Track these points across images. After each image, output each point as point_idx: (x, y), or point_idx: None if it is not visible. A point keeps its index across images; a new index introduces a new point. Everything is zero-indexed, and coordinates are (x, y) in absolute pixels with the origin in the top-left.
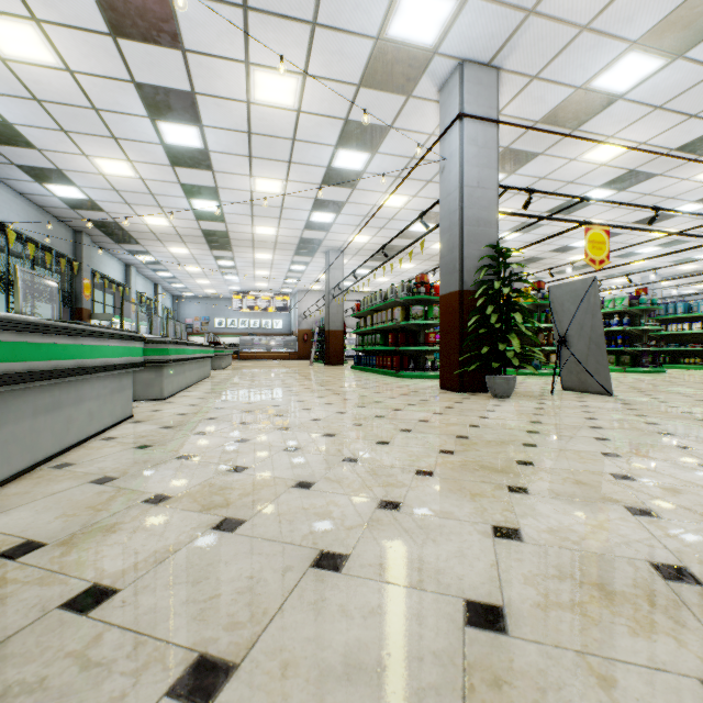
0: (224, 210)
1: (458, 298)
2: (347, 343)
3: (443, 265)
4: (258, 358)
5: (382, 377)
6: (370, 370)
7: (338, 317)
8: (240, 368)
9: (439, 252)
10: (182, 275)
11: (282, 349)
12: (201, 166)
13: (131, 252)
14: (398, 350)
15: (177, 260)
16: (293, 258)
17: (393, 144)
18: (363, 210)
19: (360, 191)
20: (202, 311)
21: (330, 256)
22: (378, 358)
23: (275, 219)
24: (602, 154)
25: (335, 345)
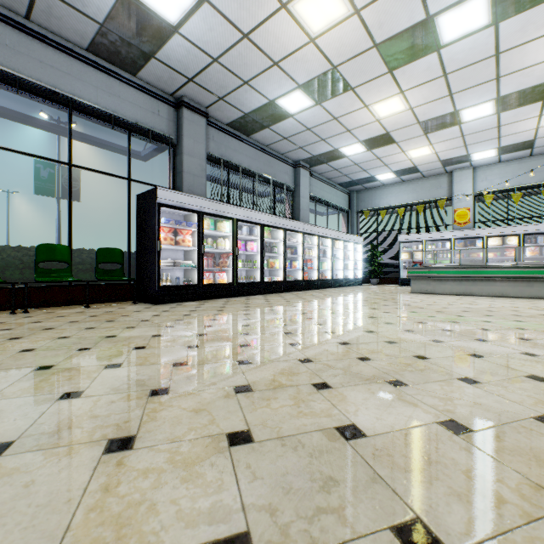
0: None
1: None
2: None
3: None
4: None
5: None
6: None
7: None
8: None
9: None
10: None
11: None
12: None
13: None
14: None
15: None
16: None
17: None
18: None
19: None
20: None
21: None
22: None
23: None
24: None
25: None
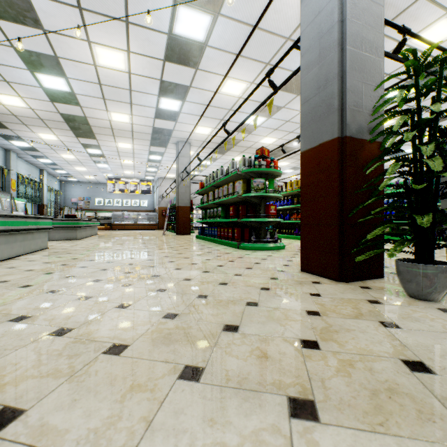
0: (74, 90)
1: (337, 147)
2: (195, 217)
3: (307, 111)
4: (127, 228)
5: (224, 248)
6: (212, 240)
7: (186, 196)
8: (97, 238)
9: (301, 96)
10: (61, 162)
11: (146, 222)
12: (27, 20)
13: (3, 136)
14: (237, 222)
15: (50, 147)
16: (150, 148)
17: (237, 1)
18: (205, 97)
19: (203, 73)
20: (85, 193)
21: (179, 146)
22: (219, 229)
23: (126, 104)
24: (430, 37)
25: (184, 218)
